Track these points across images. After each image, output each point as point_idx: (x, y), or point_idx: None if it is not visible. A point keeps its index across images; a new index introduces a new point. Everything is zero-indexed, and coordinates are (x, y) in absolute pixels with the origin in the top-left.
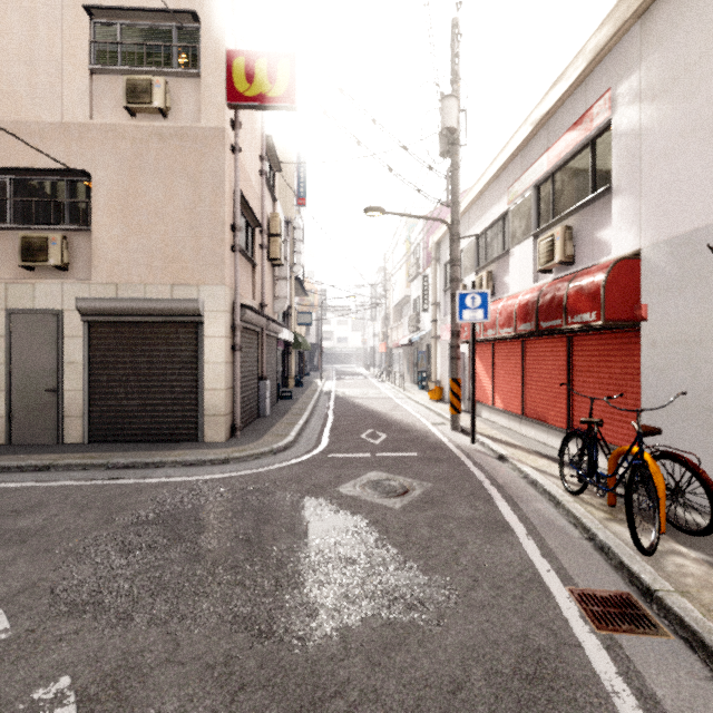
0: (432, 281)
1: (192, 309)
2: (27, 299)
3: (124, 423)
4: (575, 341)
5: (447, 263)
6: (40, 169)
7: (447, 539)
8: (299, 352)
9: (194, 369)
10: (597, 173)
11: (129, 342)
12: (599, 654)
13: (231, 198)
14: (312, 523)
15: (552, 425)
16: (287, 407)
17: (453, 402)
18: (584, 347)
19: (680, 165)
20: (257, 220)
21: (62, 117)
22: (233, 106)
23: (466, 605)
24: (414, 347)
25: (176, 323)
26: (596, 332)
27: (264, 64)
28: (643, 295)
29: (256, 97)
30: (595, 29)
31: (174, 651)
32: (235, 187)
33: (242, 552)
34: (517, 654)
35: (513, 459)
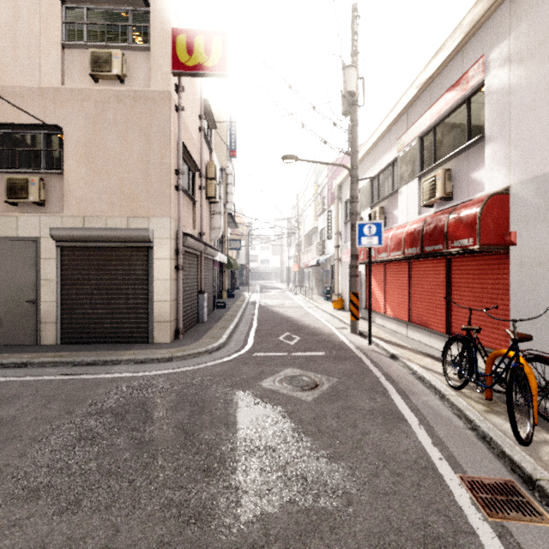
0: (335, 215)
1: (143, 236)
2: (11, 228)
3: (89, 328)
4: (453, 262)
5: (347, 201)
6: (22, 124)
7: (352, 429)
8: (231, 271)
9: (145, 284)
10: (472, 125)
11: (93, 263)
12: (493, 542)
13: (175, 148)
14: (238, 413)
15: (433, 329)
16: (221, 314)
17: (353, 311)
18: (461, 266)
19: (545, 115)
20: (197, 166)
21: (40, 83)
22: (176, 74)
23: (371, 492)
24: (321, 267)
25: (131, 248)
26: (471, 255)
27: (201, 39)
28: (512, 224)
29: (195, 66)
30: (471, 7)
31: (113, 537)
32: (178, 139)
33: (178, 440)
34: (419, 541)
35: (402, 358)
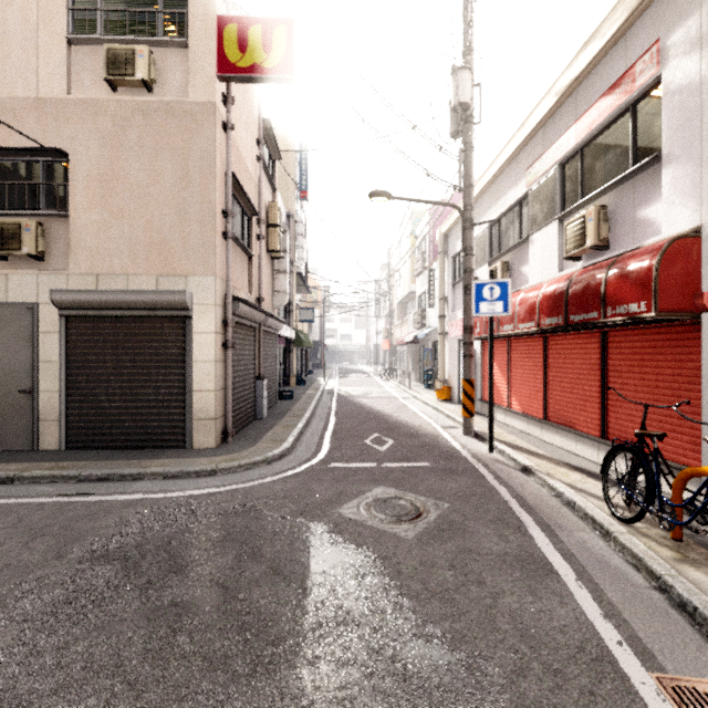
0: (440, 274)
1: (178, 301)
2: None
3: (104, 428)
4: (611, 337)
5: (456, 255)
6: (12, 149)
7: (476, 587)
8: (301, 350)
9: (181, 368)
10: (640, 141)
11: (110, 338)
12: None
13: (222, 181)
14: (306, 559)
15: (580, 431)
16: (287, 407)
17: (466, 404)
18: (622, 343)
19: None
20: (254, 207)
21: (38, 92)
22: (224, 78)
23: (516, 706)
24: (420, 344)
25: (162, 318)
26: (639, 326)
27: (258, 31)
28: (705, 281)
29: (250, 68)
30: None
31: None
32: (227, 168)
33: (214, 604)
34: None
35: (540, 472)
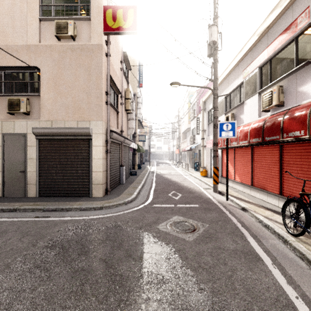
0: (202, 119)
1: (86, 132)
2: (11, 128)
3: (55, 187)
4: (284, 147)
5: (209, 111)
6: (16, 67)
7: (223, 266)
8: (139, 153)
9: (87, 161)
10: (299, 55)
11: (57, 148)
12: None
13: (105, 79)
14: (143, 249)
15: (269, 191)
16: (134, 179)
17: (215, 178)
18: (290, 150)
19: None
20: (119, 90)
21: (27, 42)
22: (106, 33)
23: None
24: (192, 151)
25: (79, 139)
26: (299, 142)
27: (121, 12)
28: None
29: (117, 28)
30: None
31: None
32: (107, 73)
33: (101, 270)
34: None
35: (251, 210)
